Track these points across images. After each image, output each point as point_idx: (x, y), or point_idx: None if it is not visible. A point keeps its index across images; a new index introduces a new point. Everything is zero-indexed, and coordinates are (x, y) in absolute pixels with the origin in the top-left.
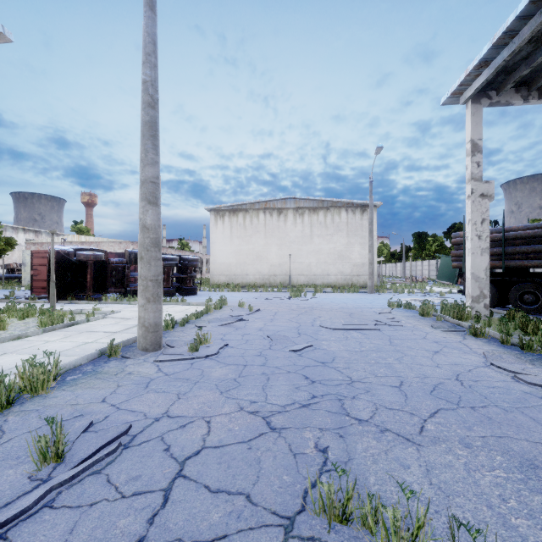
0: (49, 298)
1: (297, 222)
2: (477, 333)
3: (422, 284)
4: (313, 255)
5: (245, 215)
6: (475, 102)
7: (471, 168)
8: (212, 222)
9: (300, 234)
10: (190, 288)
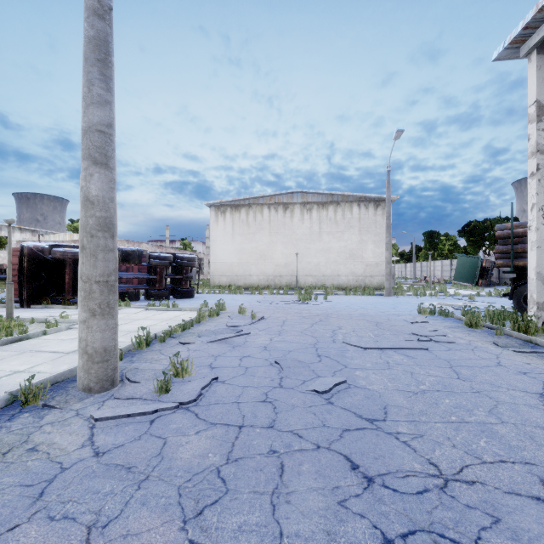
0: (20, 302)
1: (305, 218)
2: None
3: (439, 285)
4: (322, 254)
5: (248, 211)
6: (542, 51)
7: (536, 138)
8: (212, 218)
9: (307, 231)
10: (185, 290)
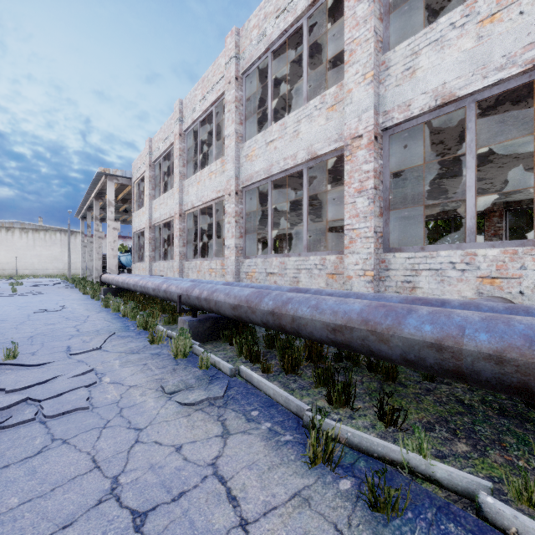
0: None
1: (23, 237)
2: (68, 281)
3: None
4: (36, 257)
5: None
6: (82, 220)
7: (81, 238)
8: None
9: (25, 244)
10: None
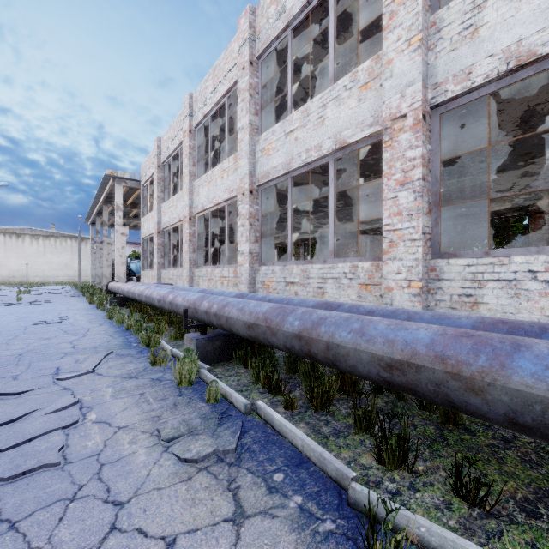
0: None
1: (34, 243)
2: (77, 288)
3: None
4: (47, 264)
5: None
6: (92, 226)
7: (91, 245)
8: None
9: (36, 251)
10: None
